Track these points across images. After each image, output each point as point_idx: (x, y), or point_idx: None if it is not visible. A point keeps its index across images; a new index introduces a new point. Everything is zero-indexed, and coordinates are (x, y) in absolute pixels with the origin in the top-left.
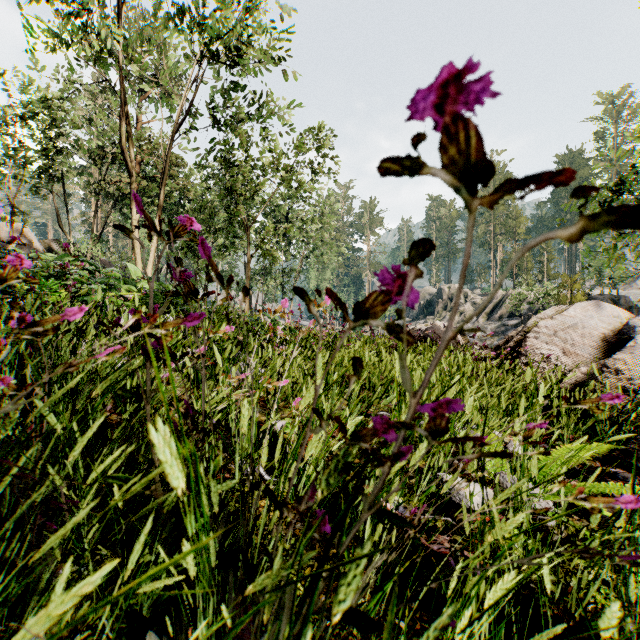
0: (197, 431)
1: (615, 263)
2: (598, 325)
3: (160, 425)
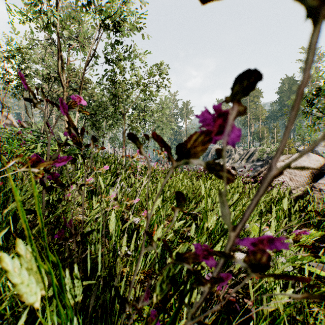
0: (77, 235)
1: (313, 133)
2: (308, 165)
3: (23, 247)
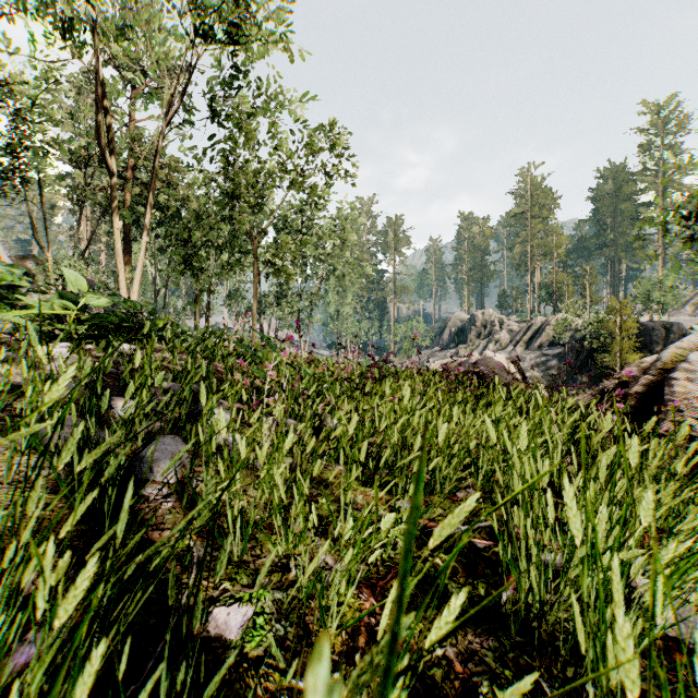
0: None
1: None
2: None
3: None
